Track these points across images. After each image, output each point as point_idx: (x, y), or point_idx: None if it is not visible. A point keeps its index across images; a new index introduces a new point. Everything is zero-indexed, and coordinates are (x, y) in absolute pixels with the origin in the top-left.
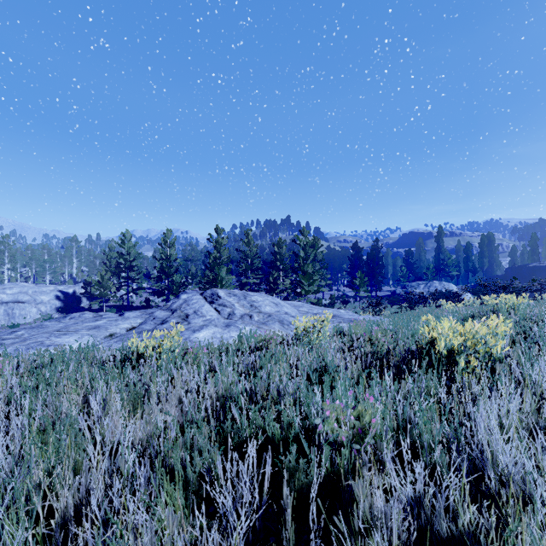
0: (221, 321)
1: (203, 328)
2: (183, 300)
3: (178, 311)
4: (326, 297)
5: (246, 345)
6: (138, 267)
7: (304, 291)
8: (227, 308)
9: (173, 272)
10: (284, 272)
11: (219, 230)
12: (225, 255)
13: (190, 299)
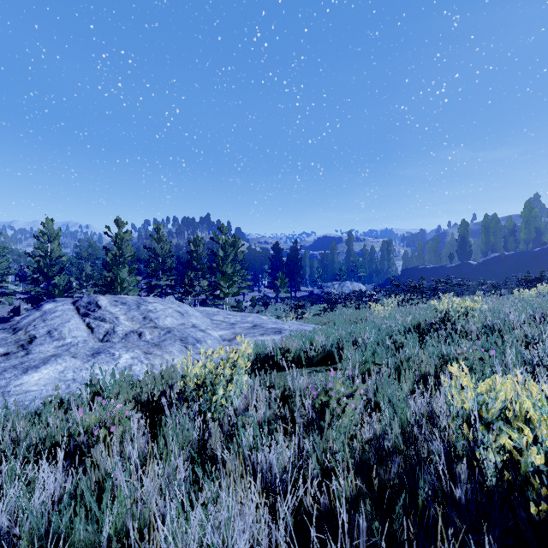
0: (88, 345)
1: (48, 361)
2: (41, 313)
3: (20, 332)
4: (247, 298)
5: (79, 421)
6: (5, 266)
7: (223, 293)
8: (105, 323)
9: (56, 273)
10: (202, 273)
11: (121, 223)
12: (129, 252)
13: (52, 310)
